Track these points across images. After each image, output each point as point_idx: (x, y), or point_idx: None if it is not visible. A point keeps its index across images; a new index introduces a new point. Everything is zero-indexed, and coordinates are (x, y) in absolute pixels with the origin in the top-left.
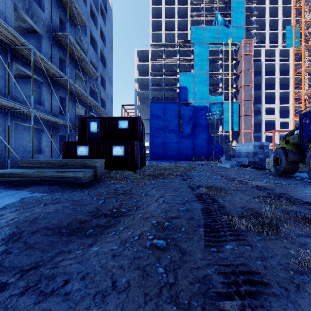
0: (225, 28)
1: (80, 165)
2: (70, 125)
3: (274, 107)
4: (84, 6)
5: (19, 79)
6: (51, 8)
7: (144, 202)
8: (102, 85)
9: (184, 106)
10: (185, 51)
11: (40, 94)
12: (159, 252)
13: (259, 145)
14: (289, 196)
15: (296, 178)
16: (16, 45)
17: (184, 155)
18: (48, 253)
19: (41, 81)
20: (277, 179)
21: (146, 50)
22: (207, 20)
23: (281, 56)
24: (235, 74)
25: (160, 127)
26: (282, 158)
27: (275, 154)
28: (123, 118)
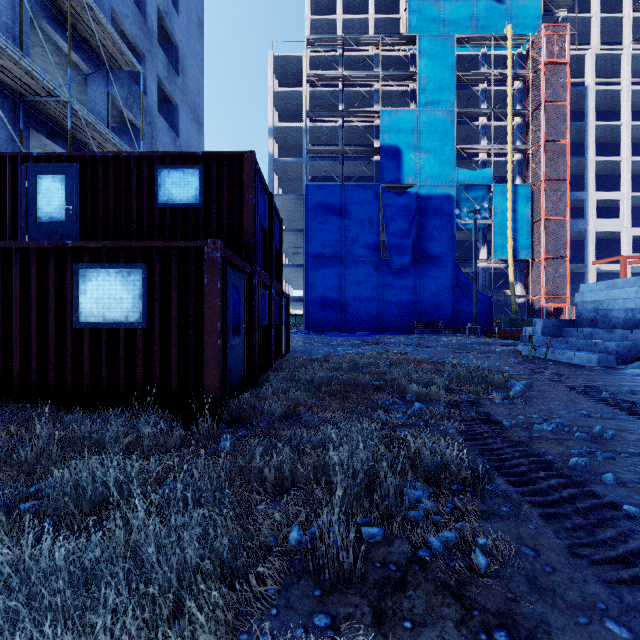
0: (494, 4)
1: None
2: None
3: (619, 198)
4: None
5: None
6: None
7: None
8: (171, 124)
9: (394, 196)
10: (395, 60)
11: None
12: None
13: None
14: None
15: None
16: None
17: (392, 320)
18: None
19: None
20: None
21: (297, 57)
22: None
23: (631, 75)
24: (520, 116)
25: (332, 249)
26: None
27: None
28: (179, 158)
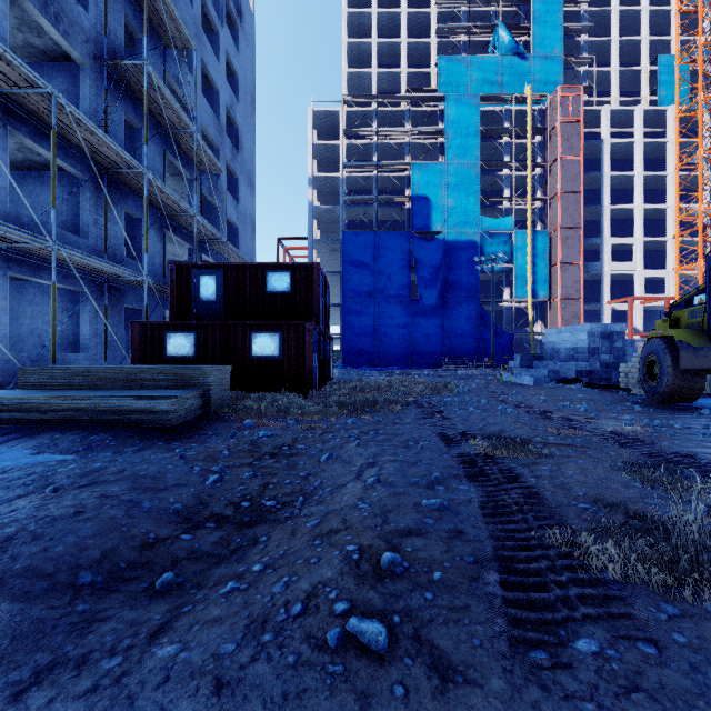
0: (518, 60)
1: (170, 380)
2: (151, 284)
3: (632, 243)
4: (187, 2)
5: (29, 174)
6: (106, 1)
7: (326, 481)
8: (232, 192)
9: (423, 242)
10: (425, 114)
11: (78, 209)
12: (365, 671)
13: (602, 330)
14: (705, 462)
15: (702, 411)
16: (13, 85)
17: (422, 356)
18: (12, 672)
19: (81, 178)
20: (655, 413)
21: (334, 112)
22: (475, 42)
23: (647, 126)
24: (541, 167)
25: (367, 290)
26: (665, 362)
27: (647, 354)
28: (279, 266)
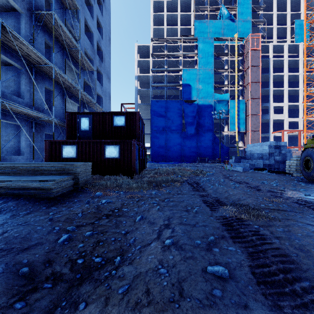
0: (231, 22)
1: (57, 170)
2: (56, 121)
3: (283, 105)
4: None
5: None
6: None
7: (137, 238)
8: (99, 81)
9: (188, 105)
10: (189, 47)
11: (19, 84)
12: None
13: (275, 145)
14: None
15: None
16: None
17: (187, 157)
18: None
19: (20, 69)
20: None
21: (147, 46)
22: (211, 14)
23: (290, 52)
24: (241, 71)
25: (162, 127)
26: None
27: (304, 156)
28: (119, 113)
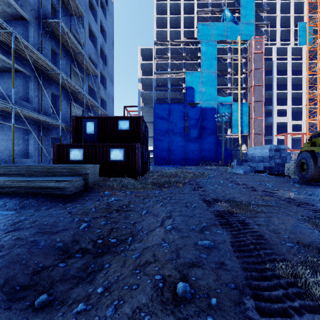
0: (234, 25)
1: (68, 172)
2: (63, 125)
3: (286, 108)
4: None
5: (4, 73)
6: None
7: (144, 226)
8: (103, 84)
9: (191, 108)
10: (192, 49)
11: (28, 90)
12: None
13: (276, 148)
14: None
15: None
16: None
17: (190, 160)
18: None
19: (29, 75)
20: (306, 188)
21: (150, 48)
22: (214, 17)
23: (293, 55)
24: (244, 74)
25: (165, 130)
26: (310, 163)
27: (300, 159)
28: (124, 117)
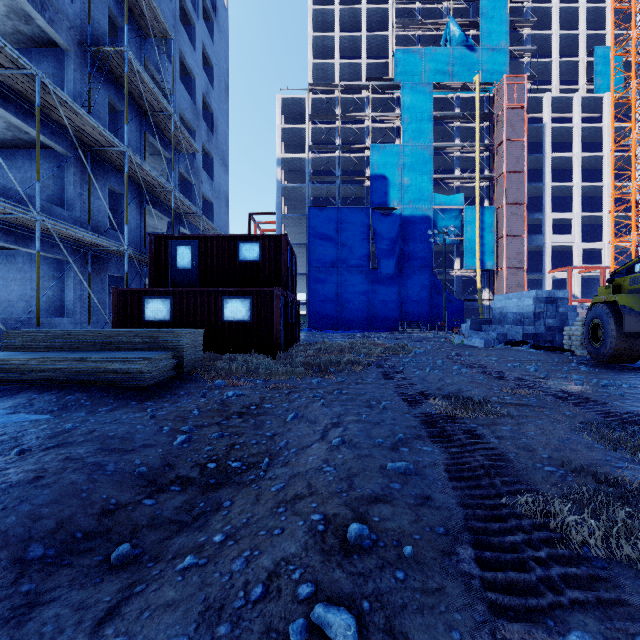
0: (467, 52)
1: (145, 342)
2: (131, 253)
3: (571, 218)
4: None
5: (18, 151)
6: None
7: (291, 441)
8: (207, 171)
9: (382, 216)
10: (383, 101)
11: (63, 184)
12: None
13: (547, 297)
14: None
15: None
16: None
17: (381, 320)
18: None
19: (66, 155)
20: (601, 373)
21: (301, 99)
22: (428, 36)
23: (585, 111)
24: (488, 149)
25: (330, 261)
26: (609, 325)
27: (591, 318)
28: (249, 237)
